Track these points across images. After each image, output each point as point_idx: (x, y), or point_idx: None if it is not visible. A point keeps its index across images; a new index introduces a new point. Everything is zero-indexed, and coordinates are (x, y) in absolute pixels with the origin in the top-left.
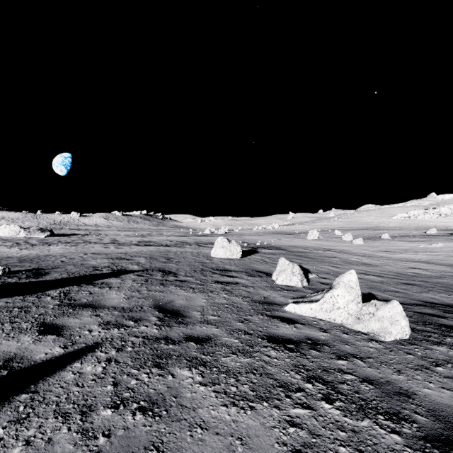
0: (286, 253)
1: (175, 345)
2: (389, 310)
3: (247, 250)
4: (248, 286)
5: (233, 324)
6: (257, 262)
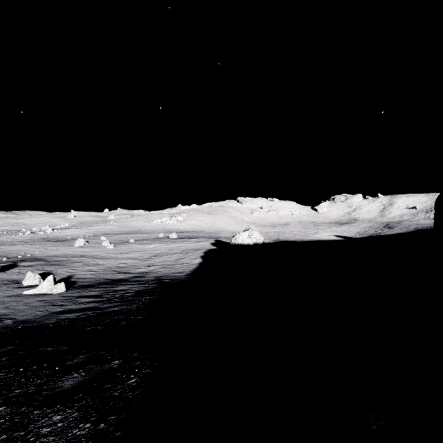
0: (44, 263)
1: None
2: (60, 285)
3: (6, 266)
4: (4, 289)
5: None
6: (15, 275)
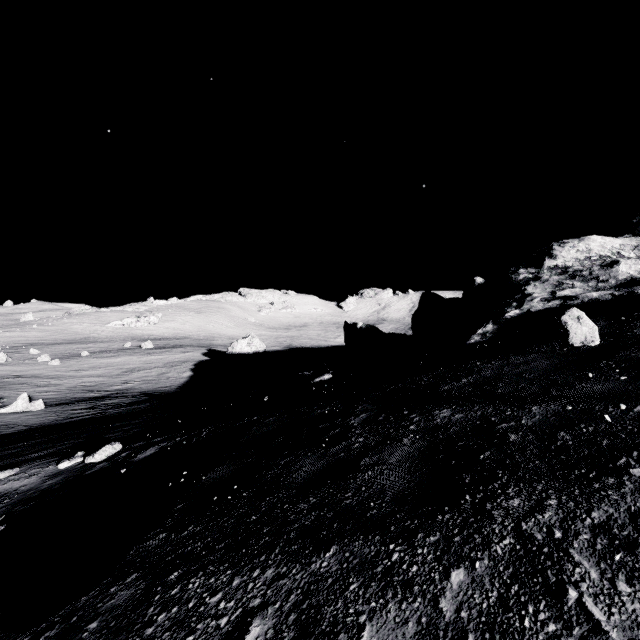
0: None
1: None
2: (38, 402)
3: None
4: None
5: None
6: None
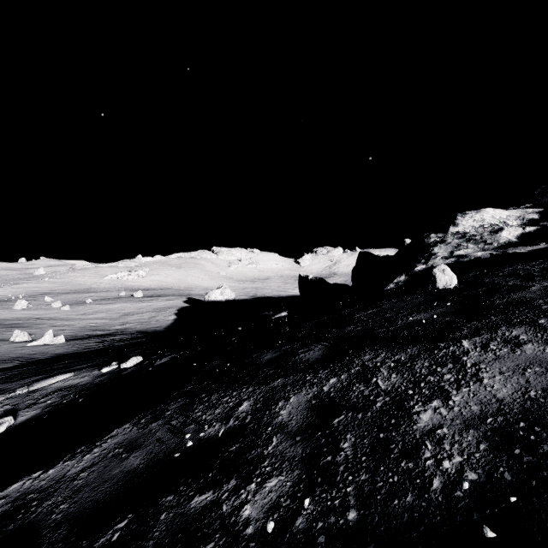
0: (3, 326)
1: (4, 353)
2: (61, 337)
3: None
4: (2, 344)
5: (13, 350)
6: None
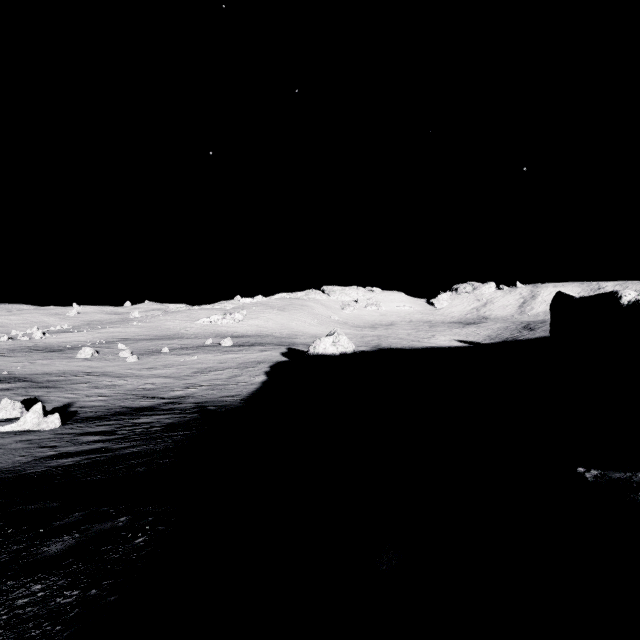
0: (29, 385)
1: None
2: (53, 418)
3: None
4: None
5: None
6: None
